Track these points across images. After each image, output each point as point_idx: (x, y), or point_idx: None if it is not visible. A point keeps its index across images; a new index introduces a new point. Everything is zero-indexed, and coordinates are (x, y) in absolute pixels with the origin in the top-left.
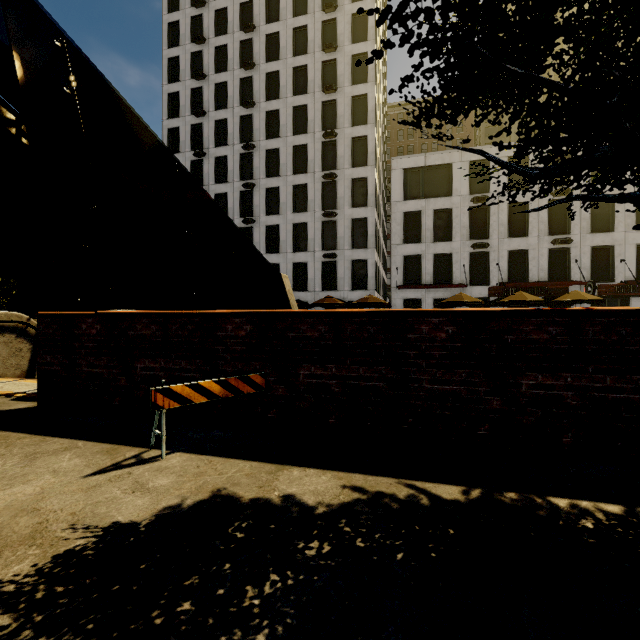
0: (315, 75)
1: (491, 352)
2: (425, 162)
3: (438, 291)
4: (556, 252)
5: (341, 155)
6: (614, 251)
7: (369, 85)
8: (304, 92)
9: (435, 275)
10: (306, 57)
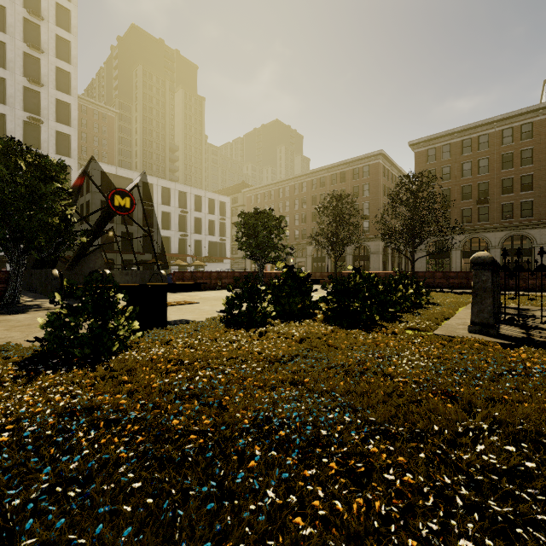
0: (16, 58)
1: (242, 277)
2: (116, 172)
3: (125, 255)
4: (182, 240)
5: (45, 140)
6: (202, 243)
7: (73, 98)
8: (0, 64)
9: (122, 245)
10: (4, 35)
